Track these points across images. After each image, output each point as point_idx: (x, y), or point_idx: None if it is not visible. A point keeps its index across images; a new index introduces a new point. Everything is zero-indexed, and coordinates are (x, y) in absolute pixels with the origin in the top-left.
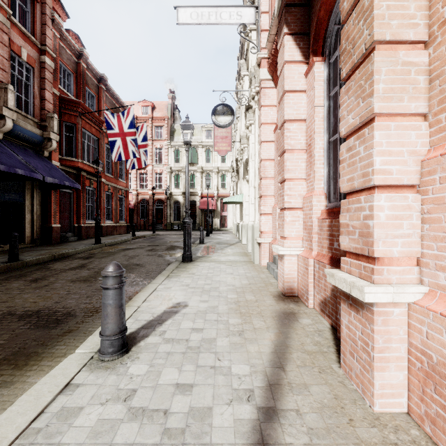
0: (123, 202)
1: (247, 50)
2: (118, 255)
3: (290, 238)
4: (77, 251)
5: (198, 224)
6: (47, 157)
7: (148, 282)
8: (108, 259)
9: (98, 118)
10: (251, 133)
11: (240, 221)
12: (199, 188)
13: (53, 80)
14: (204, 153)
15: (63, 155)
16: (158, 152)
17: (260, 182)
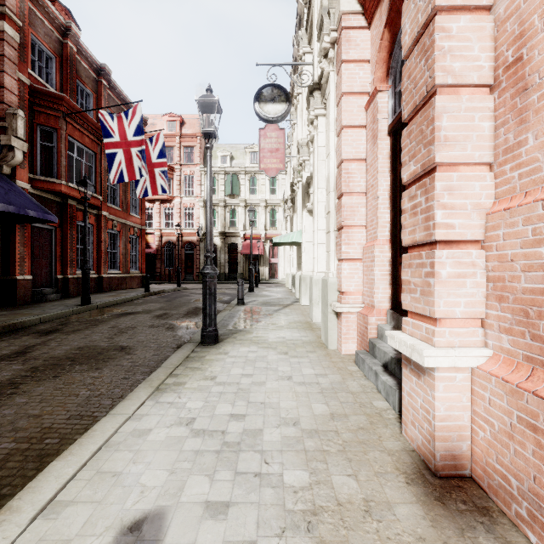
0: (137, 244)
1: (309, 10)
2: (103, 326)
3: (448, 322)
4: (42, 319)
5: (241, 274)
6: (9, 176)
7: (118, 400)
8: (80, 336)
9: (94, 124)
10: (317, 131)
11: (296, 271)
12: (241, 227)
13: (18, 60)
14: (248, 182)
15: (36, 174)
16: (188, 180)
17: (339, 201)
